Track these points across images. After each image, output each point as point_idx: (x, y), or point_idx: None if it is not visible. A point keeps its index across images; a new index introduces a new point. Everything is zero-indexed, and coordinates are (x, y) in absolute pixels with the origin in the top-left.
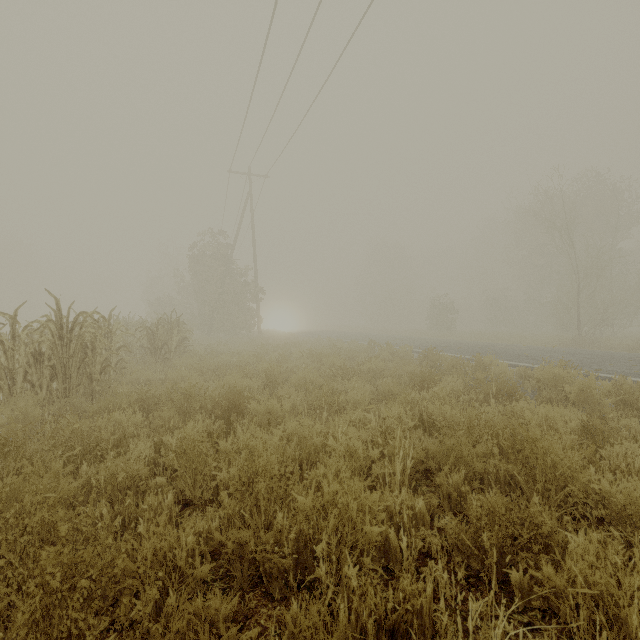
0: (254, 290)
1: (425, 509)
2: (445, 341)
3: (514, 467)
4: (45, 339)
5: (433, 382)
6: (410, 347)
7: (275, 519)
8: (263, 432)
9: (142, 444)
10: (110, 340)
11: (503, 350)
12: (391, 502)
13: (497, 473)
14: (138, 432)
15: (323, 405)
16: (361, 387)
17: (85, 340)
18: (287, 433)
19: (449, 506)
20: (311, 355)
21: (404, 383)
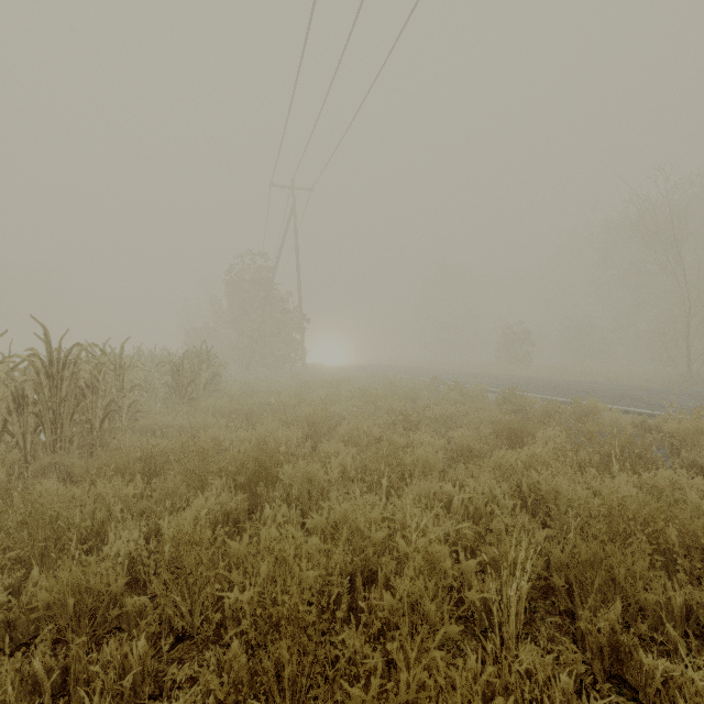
0: (298, 319)
1: (572, 690)
2: (522, 378)
3: (697, 594)
4: (27, 379)
5: (526, 436)
6: (484, 386)
7: (310, 702)
8: (296, 528)
9: (126, 534)
10: (122, 378)
11: (598, 390)
12: (514, 681)
13: (668, 603)
14: (123, 514)
15: (382, 470)
16: (431, 442)
17: (83, 379)
18: (333, 520)
19: (601, 668)
20: (363, 395)
21: (483, 434)
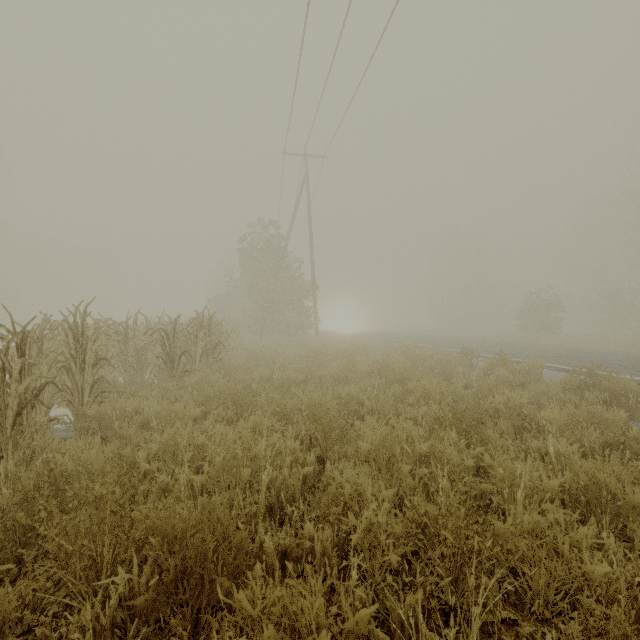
0: (311, 286)
1: None
2: (563, 348)
3: None
4: None
5: None
6: (539, 361)
7: None
8: None
9: None
10: (83, 349)
11: None
12: None
13: None
14: None
15: (470, 586)
16: (530, 478)
17: None
18: None
19: None
20: (384, 370)
21: (589, 447)
